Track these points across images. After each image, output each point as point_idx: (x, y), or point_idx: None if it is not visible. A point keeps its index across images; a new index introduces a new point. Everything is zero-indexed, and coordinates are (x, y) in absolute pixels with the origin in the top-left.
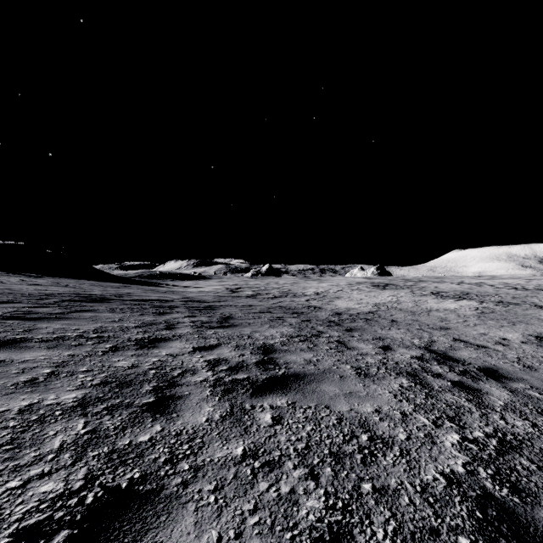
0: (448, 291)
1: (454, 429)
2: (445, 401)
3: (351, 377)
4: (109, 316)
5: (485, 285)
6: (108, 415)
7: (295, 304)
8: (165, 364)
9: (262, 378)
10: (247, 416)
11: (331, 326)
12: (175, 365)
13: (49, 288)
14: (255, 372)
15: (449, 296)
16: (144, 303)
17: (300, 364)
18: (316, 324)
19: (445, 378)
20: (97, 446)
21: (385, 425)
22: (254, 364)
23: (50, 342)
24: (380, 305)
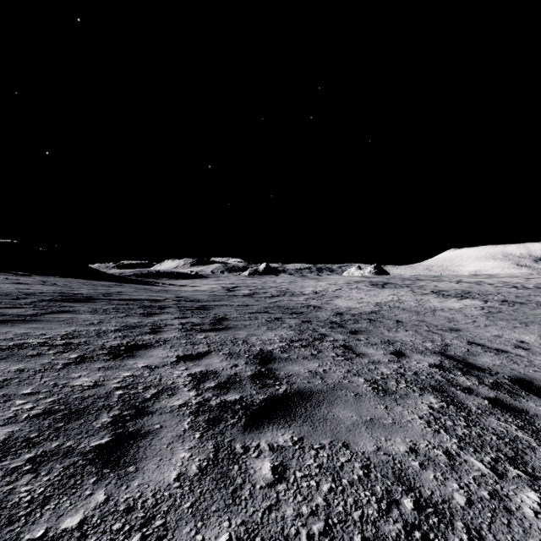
0: (448, 290)
1: (525, 481)
2: (493, 431)
3: (368, 396)
4: (89, 317)
5: (484, 284)
6: (29, 473)
7: (294, 303)
8: (138, 380)
9: (259, 400)
10: (237, 466)
11: (333, 327)
12: (150, 381)
13: (33, 286)
14: (250, 391)
15: (450, 295)
16: (133, 303)
17: (305, 377)
18: (317, 326)
19: (479, 394)
20: None
21: (430, 477)
22: (249, 378)
23: (1, 352)
24: (382, 304)
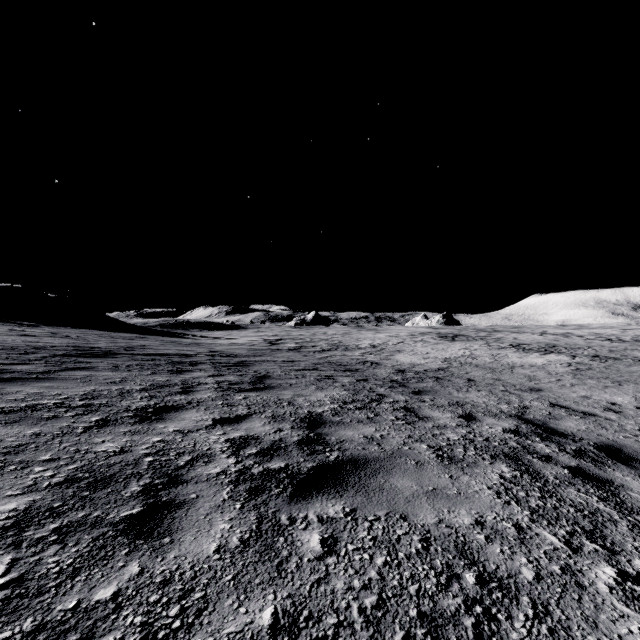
0: (530, 343)
1: (601, 556)
2: (571, 502)
3: (431, 464)
4: (109, 375)
5: (573, 336)
6: (56, 544)
7: (348, 359)
8: (170, 446)
9: (306, 468)
10: (282, 538)
11: (394, 387)
12: (183, 447)
13: (43, 339)
14: (297, 458)
15: (532, 349)
16: (160, 358)
17: (359, 443)
18: (374, 385)
19: (558, 463)
20: (15, 617)
21: (497, 551)
22: (296, 444)
23: (13, 414)
24: (451, 360)
